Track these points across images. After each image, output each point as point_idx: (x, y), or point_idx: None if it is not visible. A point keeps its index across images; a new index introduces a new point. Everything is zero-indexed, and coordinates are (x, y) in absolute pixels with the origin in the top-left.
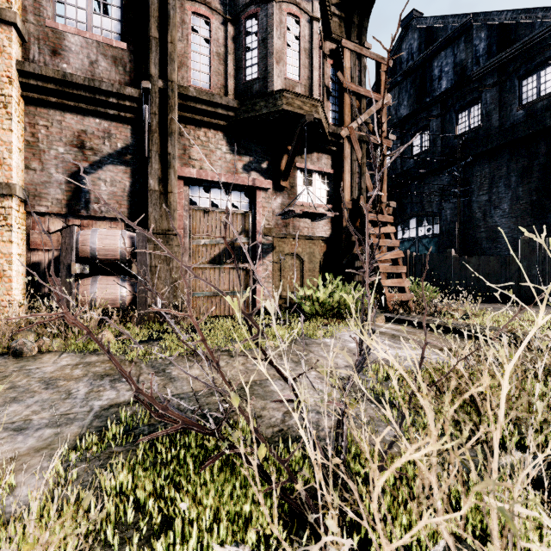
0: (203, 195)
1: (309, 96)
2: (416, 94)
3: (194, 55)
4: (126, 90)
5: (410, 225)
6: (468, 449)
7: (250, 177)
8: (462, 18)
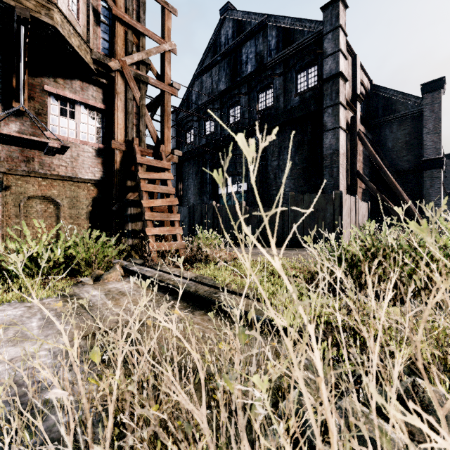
0: None
1: None
2: (230, 73)
3: None
4: None
5: (227, 183)
6: None
7: None
8: (261, 17)
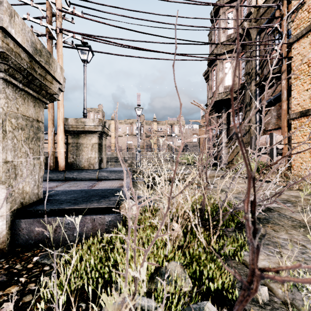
0: None
1: None
2: None
3: None
4: None
5: None
6: None
7: None
8: None
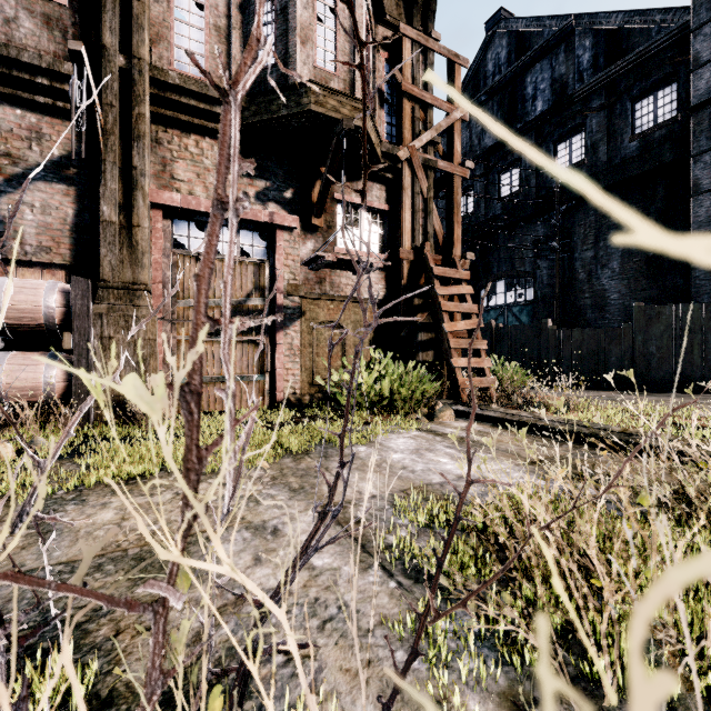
0: (195, 235)
1: (349, 95)
2: (504, 118)
3: (179, 26)
4: (63, 67)
5: (497, 290)
6: (558, 707)
7: (267, 210)
8: (562, 20)
